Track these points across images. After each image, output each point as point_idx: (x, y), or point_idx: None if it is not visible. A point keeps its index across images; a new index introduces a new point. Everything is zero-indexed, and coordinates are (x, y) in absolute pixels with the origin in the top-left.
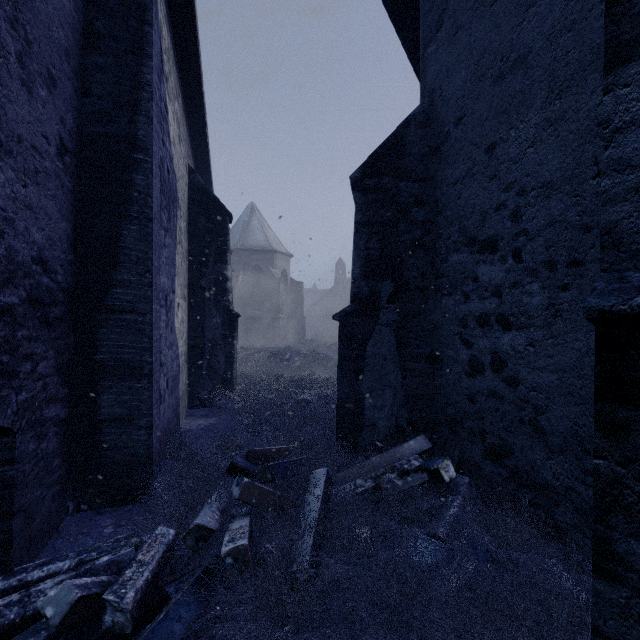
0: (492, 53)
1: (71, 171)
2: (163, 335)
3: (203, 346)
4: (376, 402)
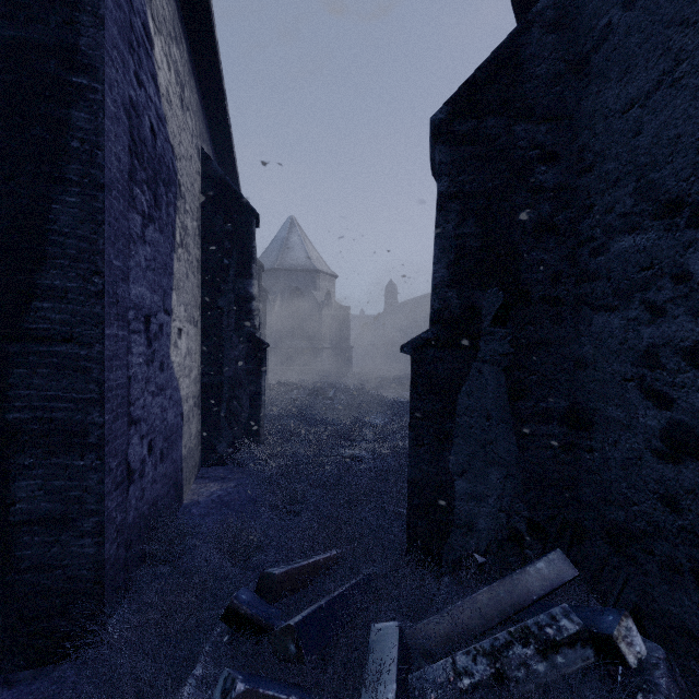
0: None
1: None
2: (139, 376)
3: (221, 385)
4: (473, 488)
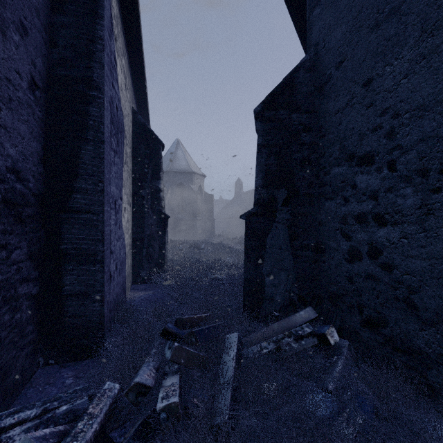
0: (369, 8)
1: (41, 103)
2: (113, 230)
3: (143, 239)
4: (273, 281)
